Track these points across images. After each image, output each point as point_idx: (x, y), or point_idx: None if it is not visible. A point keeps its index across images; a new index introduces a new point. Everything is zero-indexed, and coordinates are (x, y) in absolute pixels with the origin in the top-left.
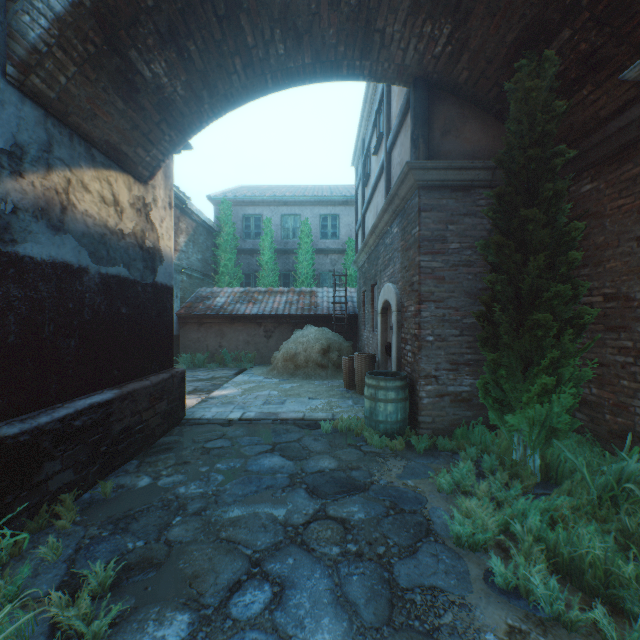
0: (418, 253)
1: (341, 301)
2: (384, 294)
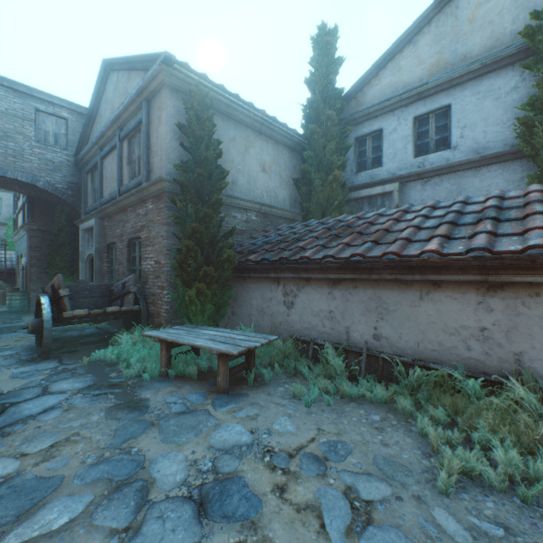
0: (31, 251)
1: (2, 260)
2: (23, 261)
